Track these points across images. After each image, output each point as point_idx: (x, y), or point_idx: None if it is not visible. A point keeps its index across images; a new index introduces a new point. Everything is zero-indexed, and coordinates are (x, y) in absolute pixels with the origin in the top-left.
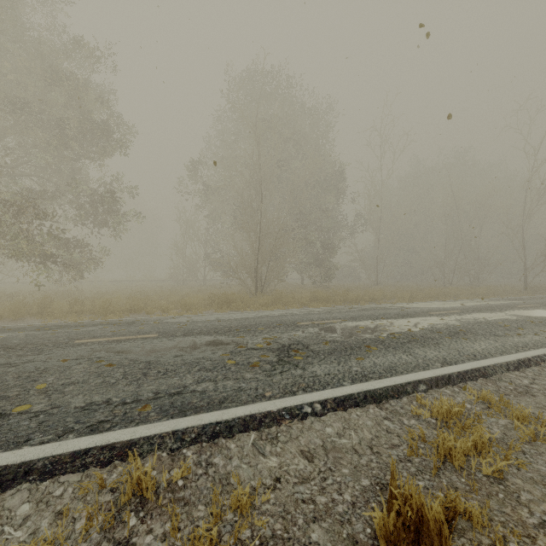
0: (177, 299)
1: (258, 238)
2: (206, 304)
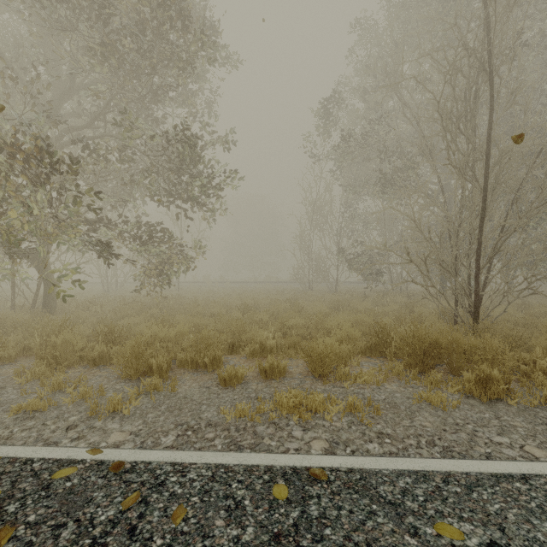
0: (299, 323)
1: (483, 191)
2: (364, 346)
